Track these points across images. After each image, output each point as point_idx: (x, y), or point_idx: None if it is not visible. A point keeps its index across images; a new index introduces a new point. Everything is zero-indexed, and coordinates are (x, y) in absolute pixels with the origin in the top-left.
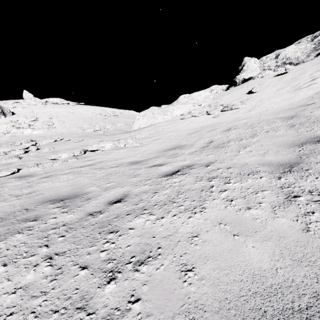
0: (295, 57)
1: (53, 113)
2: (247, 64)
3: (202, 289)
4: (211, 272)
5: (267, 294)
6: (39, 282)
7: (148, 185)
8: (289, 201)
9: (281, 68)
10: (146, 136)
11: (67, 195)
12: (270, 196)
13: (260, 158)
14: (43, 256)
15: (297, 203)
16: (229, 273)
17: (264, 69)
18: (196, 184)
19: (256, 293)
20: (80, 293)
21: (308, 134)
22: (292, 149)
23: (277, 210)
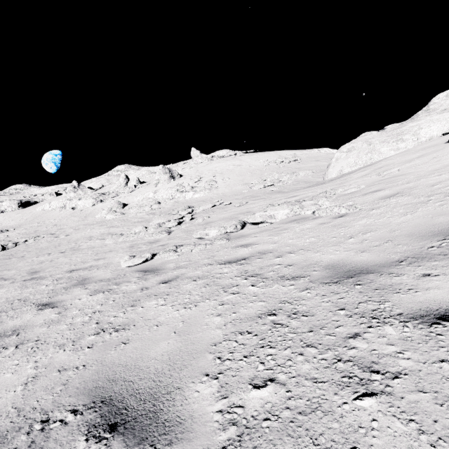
0: None
1: (217, 169)
2: None
3: None
4: None
5: None
6: None
7: None
8: None
9: None
10: (359, 189)
11: (142, 392)
12: None
13: None
14: None
15: None
16: None
17: None
18: None
19: None
20: None
21: None
22: None
23: None
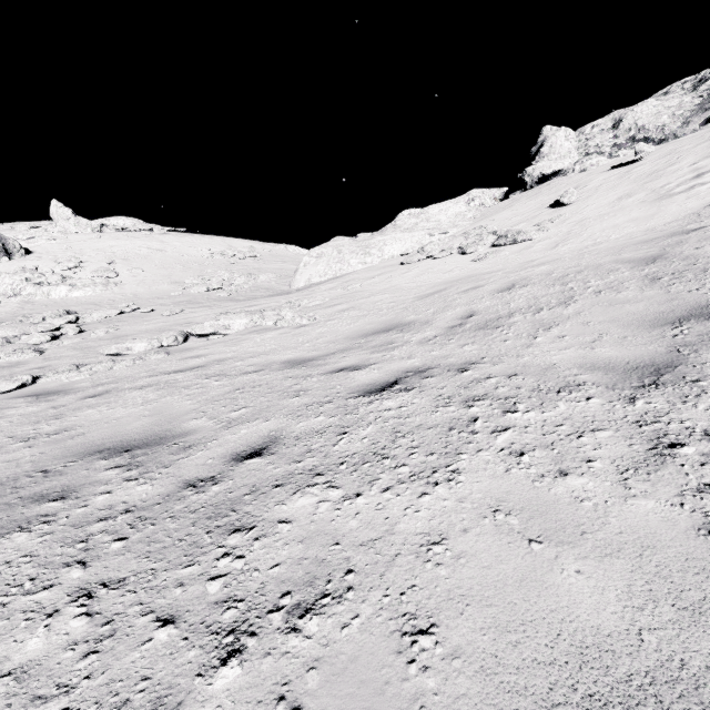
0: (658, 125)
1: (117, 251)
2: (549, 142)
3: (454, 684)
4: (477, 637)
5: (619, 702)
6: (56, 659)
7: (327, 416)
8: (658, 456)
9: (626, 151)
10: (323, 302)
11: (141, 437)
12: (613, 444)
13: (585, 353)
14: (71, 589)
15: (678, 461)
16: (522, 640)
17: (588, 152)
18: (437, 413)
19: (591, 697)
20: (152, 691)
21: (693, 298)
22: (657, 331)
23: (632, 479)
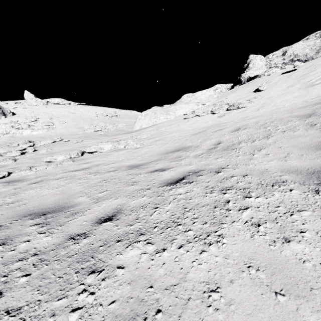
0: (304, 53)
1: (54, 113)
2: (252, 62)
3: None
4: None
5: None
6: None
7: (147, 197)
8: None
9: (289, 66)
10: (147, 136)
11: (52, 207)
12: (314, 221)
13: (282, 163)
14: None
15: None
16: None
17: (271, 66)
18: (206, 197)
19: None
20: None
21: None
22: (319, 152)
23: None
